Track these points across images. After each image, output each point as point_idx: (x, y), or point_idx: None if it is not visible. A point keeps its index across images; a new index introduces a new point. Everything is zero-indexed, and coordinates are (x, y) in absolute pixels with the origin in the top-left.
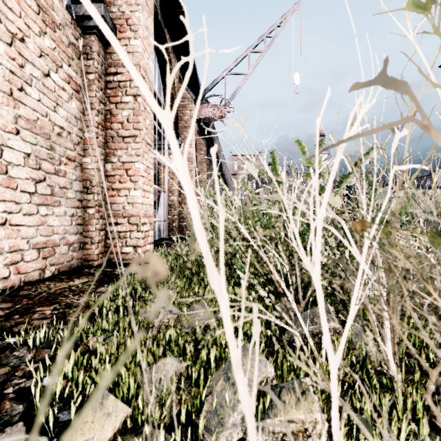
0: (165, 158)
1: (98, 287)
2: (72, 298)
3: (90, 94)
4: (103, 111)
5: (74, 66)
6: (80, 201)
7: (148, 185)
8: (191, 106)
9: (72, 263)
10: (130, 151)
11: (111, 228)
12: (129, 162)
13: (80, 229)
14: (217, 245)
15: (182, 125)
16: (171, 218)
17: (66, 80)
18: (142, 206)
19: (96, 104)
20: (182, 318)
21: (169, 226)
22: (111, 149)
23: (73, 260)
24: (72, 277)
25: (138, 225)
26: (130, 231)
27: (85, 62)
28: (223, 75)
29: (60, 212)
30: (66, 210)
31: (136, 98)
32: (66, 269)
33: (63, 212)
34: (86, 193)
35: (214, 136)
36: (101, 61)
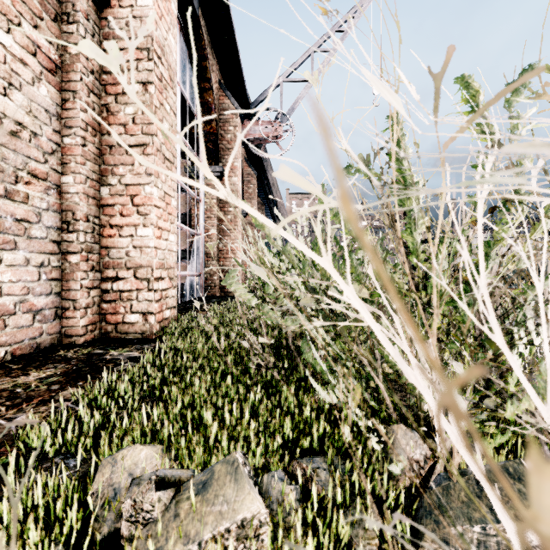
0: (83, 46)
1: (63, 388)
2: (1, 416)
3: (73, 77)
4: (95, 107)
5: (44, 30)
6: (56, 243)
7: (167, 221)
8: (235, 121)
9: (39, 341)
10: (137, 168)
11: (108, 285)
12: (135, 185)
13: (56, 287)
14: (269, 318)
15: (223, 146)
16: (208, 272)
17: (28, 48)
18: (157, 252)
19: (82, 93)
20: (185, 501)
21: (206, 282)
22: (108, 165)
23: (42, 335)
24: (30, 366)
25: (149, 281)
26: (137, 289)
27: (65, 27)
28: (279, 82)
29: (16, 260)
30: (28, 257)
31: (146, 86)
32: (28, 350)
33: (23, 260)
34: (66, 230)
35: (267, 165)
36: (92, 29)
